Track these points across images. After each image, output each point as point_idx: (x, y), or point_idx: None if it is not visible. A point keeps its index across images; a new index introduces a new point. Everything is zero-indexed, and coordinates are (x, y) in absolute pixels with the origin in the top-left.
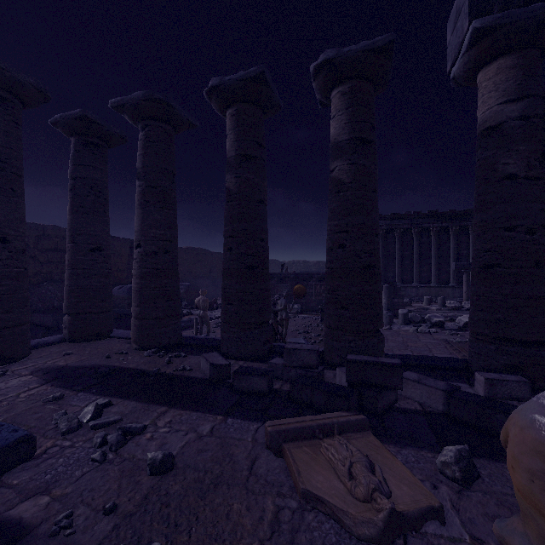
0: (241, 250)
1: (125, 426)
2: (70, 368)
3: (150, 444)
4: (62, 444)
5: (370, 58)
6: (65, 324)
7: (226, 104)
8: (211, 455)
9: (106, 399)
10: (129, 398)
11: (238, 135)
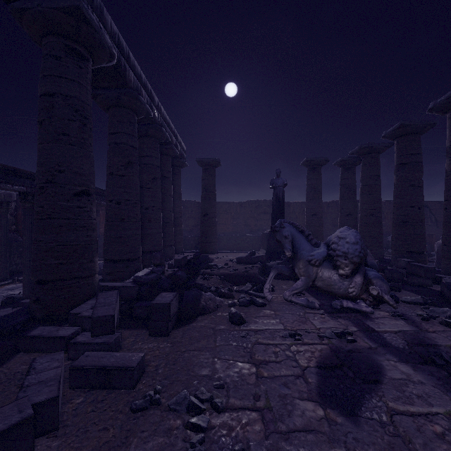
0: (397, 213)
1: None
2: None
3: None
4: None
5: None
6: None
7: (392, 140)
8: None
9: None
10: None
11: (397, 154)
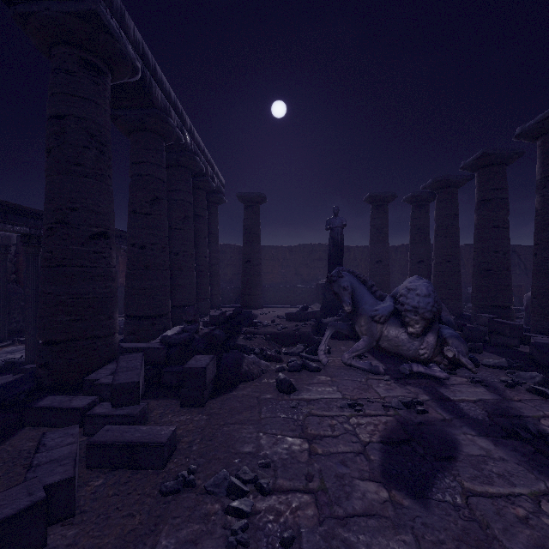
0: (478, 260)
1: None
2: None
3: None
4: None
5: (546, 122)
6: None
7: (473, 171)
8: None
9: None
10: None
11: (478, 189)
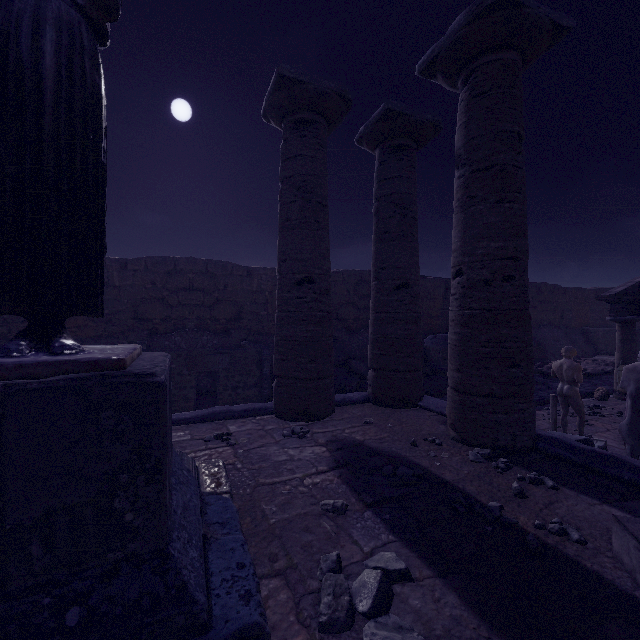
0: None
1: None
2: (365, 449)
3: None
4: None
5: None
6: (369, 381)
7: None
8: None
9: (401, 561)
10: (443, 576)
11: None
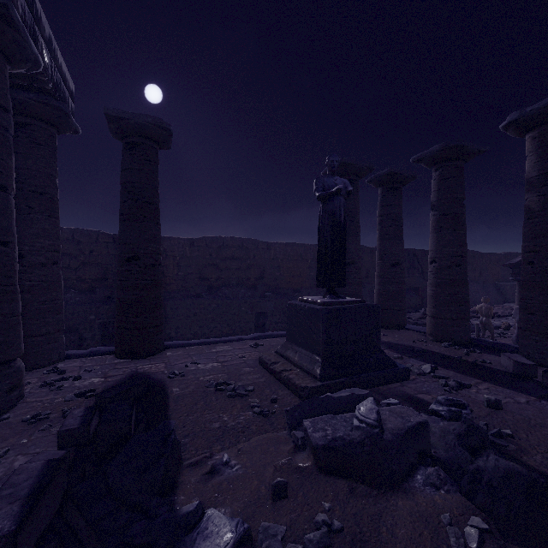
0: (545, 264)
1: (457, 380)
2: (393, 343)
3: (478, 395)
4: (420, 379)
5: None
6: None
7: (526, 130)
8: (531, 413)
9: (433, 365)
10: (447, 369)
11: (542, 156)
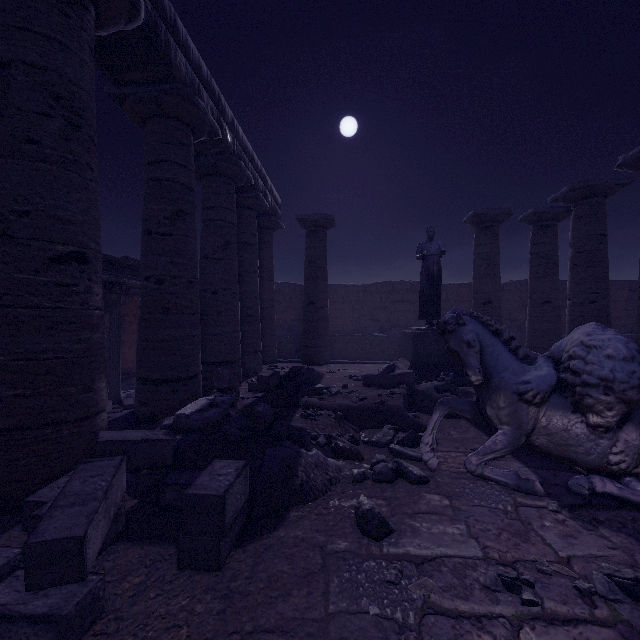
0: None
1: None
2: None
3: None
4: None
5: None
6: None
7: (638, 169)
8: None
9: None
10: None
11: None
